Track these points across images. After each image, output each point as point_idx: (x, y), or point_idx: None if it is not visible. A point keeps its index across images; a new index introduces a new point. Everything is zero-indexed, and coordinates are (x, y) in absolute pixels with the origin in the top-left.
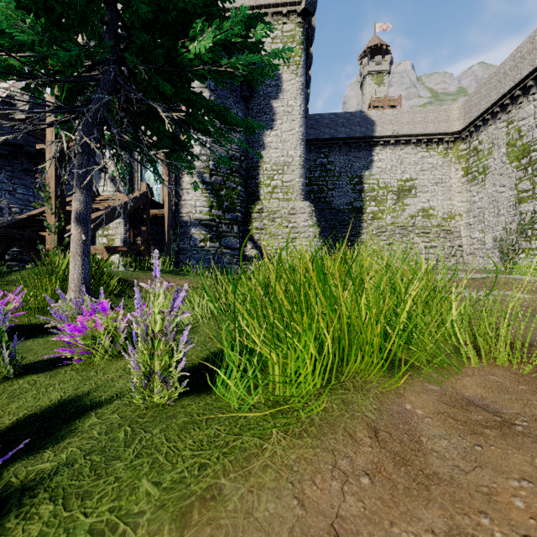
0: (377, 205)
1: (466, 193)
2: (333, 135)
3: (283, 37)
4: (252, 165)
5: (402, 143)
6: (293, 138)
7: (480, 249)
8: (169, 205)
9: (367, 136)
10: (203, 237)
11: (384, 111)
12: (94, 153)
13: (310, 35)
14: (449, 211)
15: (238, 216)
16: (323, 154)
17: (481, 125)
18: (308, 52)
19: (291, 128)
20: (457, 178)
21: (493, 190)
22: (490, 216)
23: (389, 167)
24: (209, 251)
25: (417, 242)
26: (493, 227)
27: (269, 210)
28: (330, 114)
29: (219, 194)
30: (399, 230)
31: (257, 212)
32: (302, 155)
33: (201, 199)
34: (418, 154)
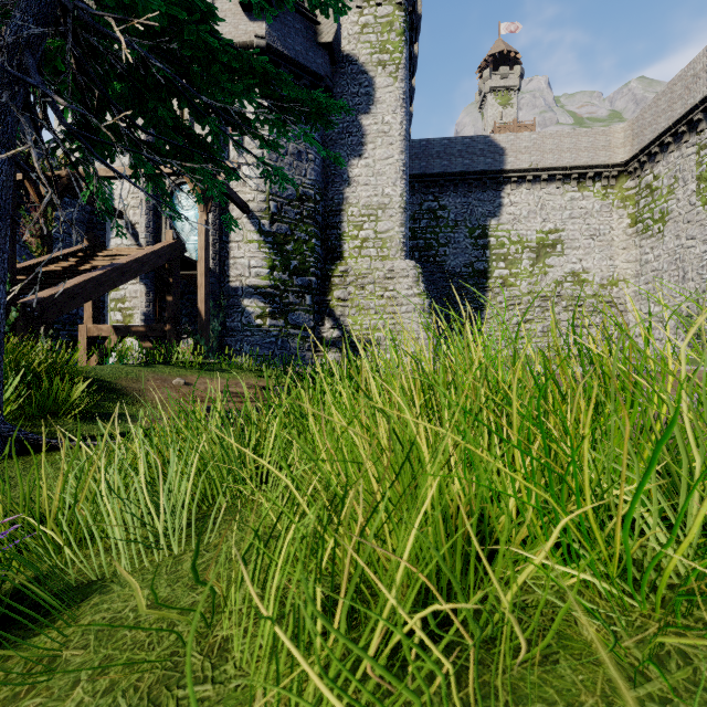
0: (509, 266)
1: (635, 249)
2: (446, 169)
3: (376, 24)
4: (333, 209)
5: (543, 180)
6: (390, 170)
7: (656, 329)
8: (208, 263)
9: (493, 170)
10: (260, 311)
11: (518, 134)
12: (8, 142)
13: (415, 25)
14: (609, 275)
15: (312, 281)
16: (432, 196)
17: (657, 152)
18: (411, 50)
19: (388, 156)
20: (621, 228)
21: (677, 245)
22: (671, 281)
23: (525, 213)
24: (269, 331)
25: (565, 319)
26: (677, 298)
27: (357, 272)
28: (441, 139)
29: (284, 249)
30: (540, 301)
31: (339, 276)
32: (404, 194)
33: (258, 256)
34: (565, 195)
